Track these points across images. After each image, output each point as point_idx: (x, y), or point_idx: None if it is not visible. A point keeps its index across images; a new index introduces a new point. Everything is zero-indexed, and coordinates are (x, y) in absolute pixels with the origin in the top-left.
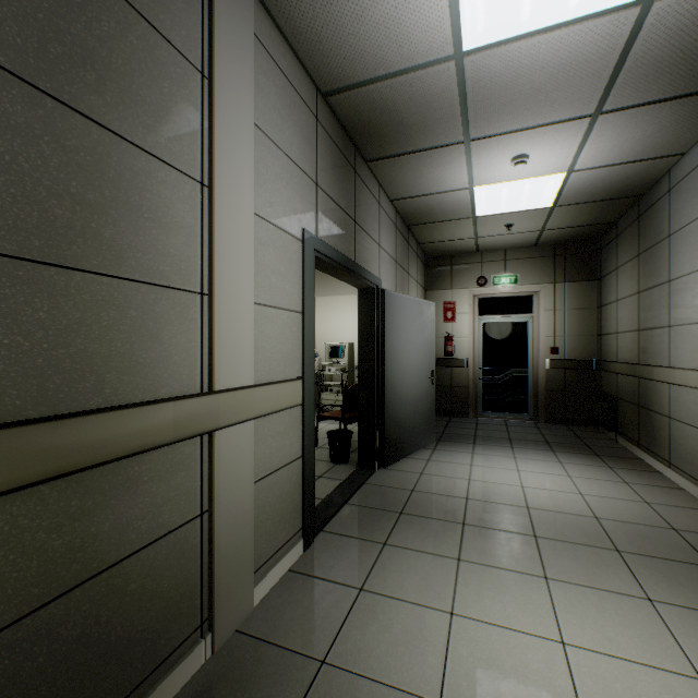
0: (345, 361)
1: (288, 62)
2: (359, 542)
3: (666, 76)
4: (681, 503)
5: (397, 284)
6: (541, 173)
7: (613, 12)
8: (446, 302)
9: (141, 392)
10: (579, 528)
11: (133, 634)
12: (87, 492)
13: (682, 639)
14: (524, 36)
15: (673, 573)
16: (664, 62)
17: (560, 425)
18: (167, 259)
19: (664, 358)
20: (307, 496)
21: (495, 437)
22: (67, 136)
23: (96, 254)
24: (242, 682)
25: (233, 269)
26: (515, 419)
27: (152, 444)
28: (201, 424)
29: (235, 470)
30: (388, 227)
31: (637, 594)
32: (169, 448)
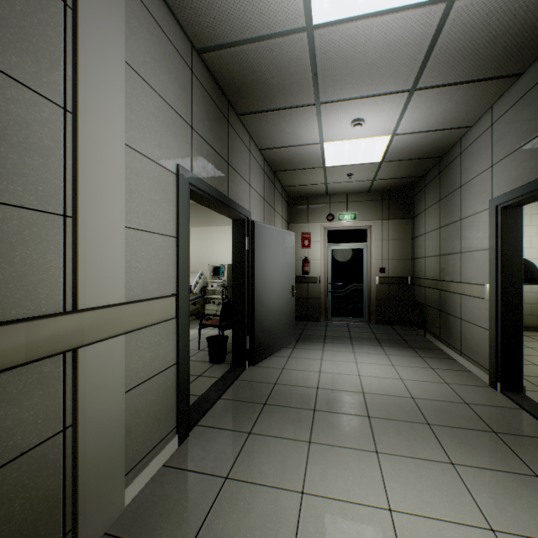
0: (225, 279)
1: (163, 15)
2: (228, 433)
3: (462, 64)
4: (469, 382)
5: (265, 217)
6: (373, 135)
7: (426, 5)
8: (304, 233)
9: None
10: (401, 407)
11: None
12: None
13: (476, 495)
14: (360, 17)
15: (467, 439)
16: (461, 52)
17: (386, 326)
18: (19, 178)
19: (457, 275)
20: (181, 397)
21: (340, 337)
22: None
23: None
24: None
25: (102, 194)
26: (354, 322)
27: None
28: (61, 343)
29: (103, 383)
30: (258, 171)
31: (443, 460)
32: (22, 369)
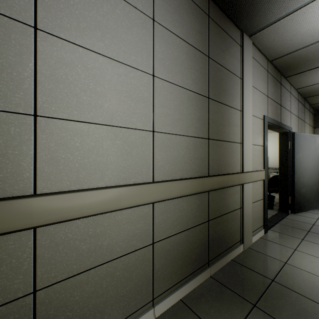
0: None
1: (259, 57)
2: (289, 236)
3: None
4: None
5: (298, 128)
6: None
7: None
8: None
9: (230, 170)
10: None
11: (229, 233)
12: (223, 193)
13: None
14: None
15: None
16: None
17: None
18: (234, 134)
19: None
20: (265, 214)
21: None
22: (221, 110)
23: (224, 136)
24: (257, 258)
25: (247, 134)
26: None
27: (234, 184)
28: (242, 181)
29: (247, 197)
30: (294, 102)
31: None
32: (234, 187)
